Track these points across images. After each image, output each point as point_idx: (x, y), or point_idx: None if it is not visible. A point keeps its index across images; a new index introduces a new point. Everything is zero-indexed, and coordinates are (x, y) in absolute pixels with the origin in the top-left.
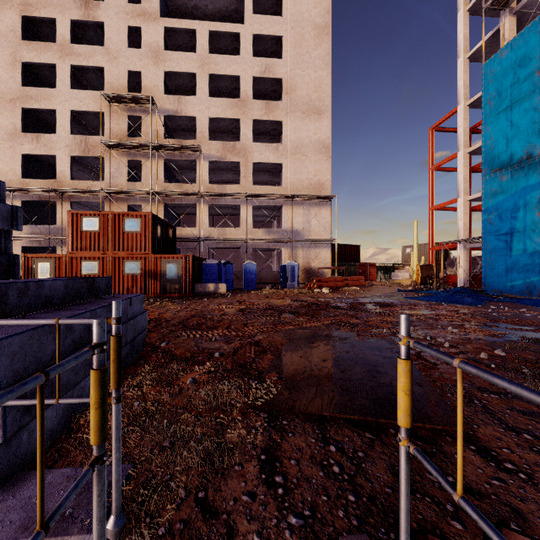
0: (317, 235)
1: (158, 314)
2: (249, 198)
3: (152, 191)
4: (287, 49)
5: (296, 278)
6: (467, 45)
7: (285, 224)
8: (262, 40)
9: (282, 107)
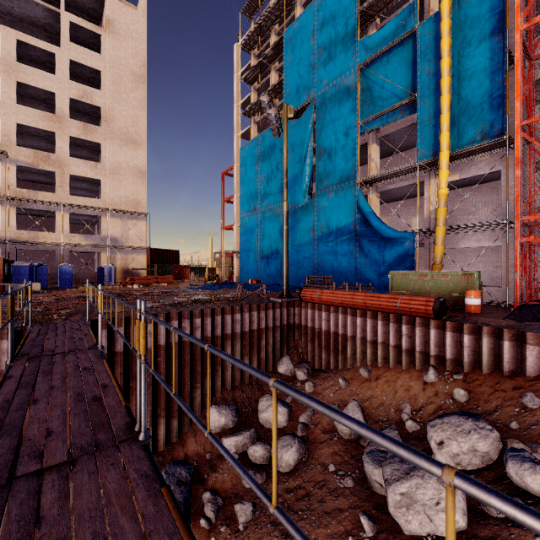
0: (135, 243)
1: None
2: (65, 206)
3: None
4: (106, 83)
5: (113, 277)
6: (239, 128)
7: (104, 232)
8: (81, 66)
9: (101, 132)
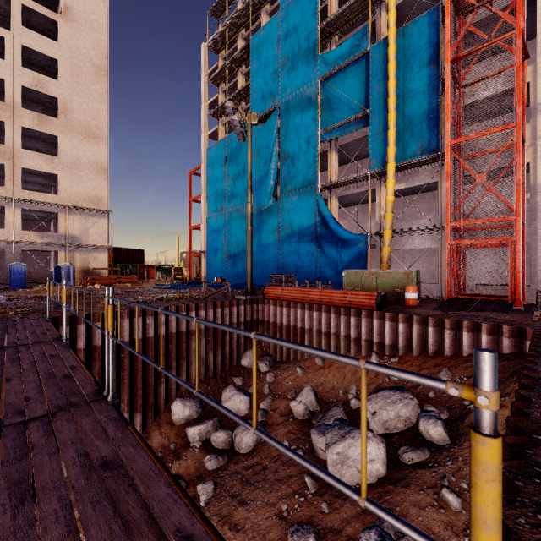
0: (95, 241)
1: None
2: (17, 201)
3: None
4: (63, 73)
5: (71, 277)
6: (206, 128)
7: (61, 230)
8: (34, 52)
9: (57, 124)
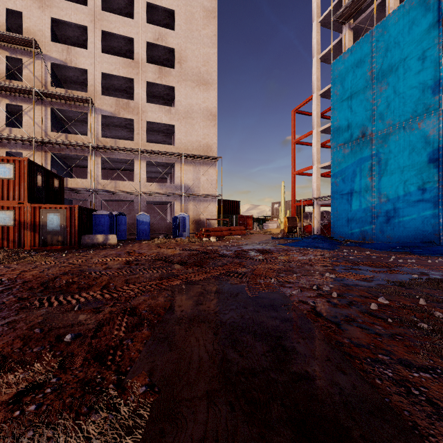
0: (206, 191)
1: (18, 273)
2: (143, 154)
3: (35, 138)
4: (179, 23)
5: (187, 228)
6: (319, 49)
7: (177, 180)
8: (156, 11)
9: (174, 74)
